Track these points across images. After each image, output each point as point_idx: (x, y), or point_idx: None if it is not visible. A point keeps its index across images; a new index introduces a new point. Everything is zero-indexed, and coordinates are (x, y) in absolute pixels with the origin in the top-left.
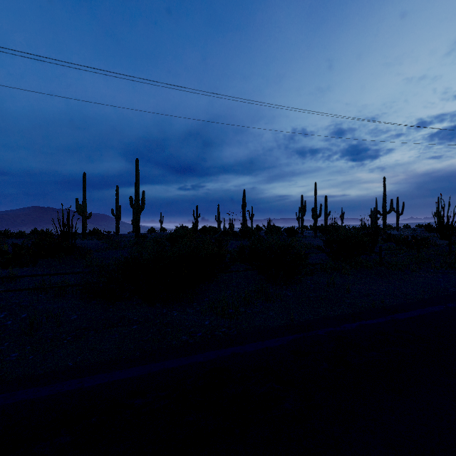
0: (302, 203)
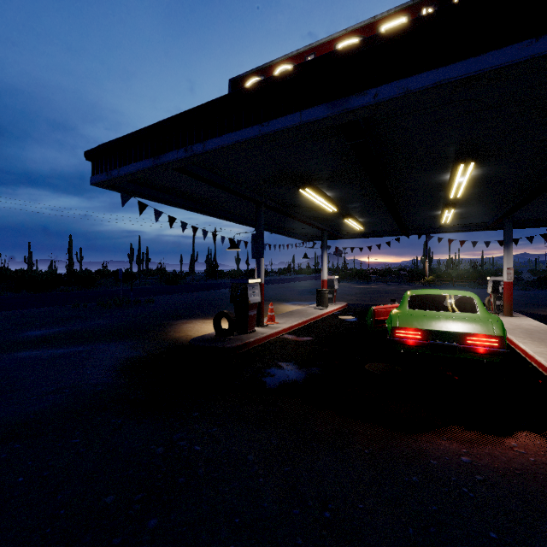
0: (131, 250)
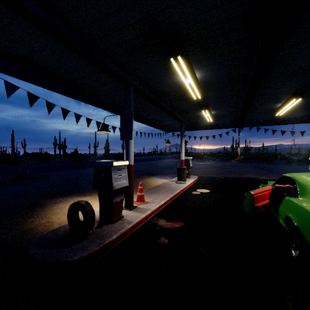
0: (55, 140)
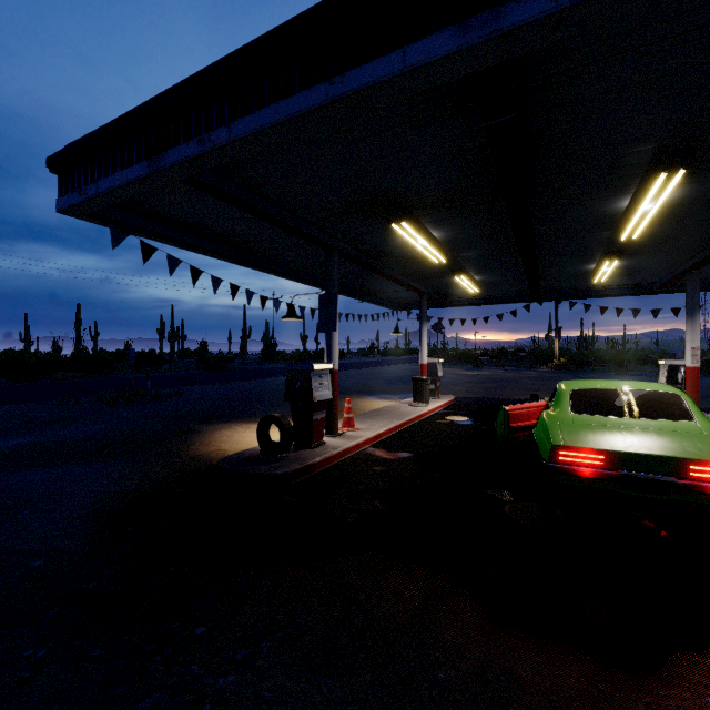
0: (161, 324)
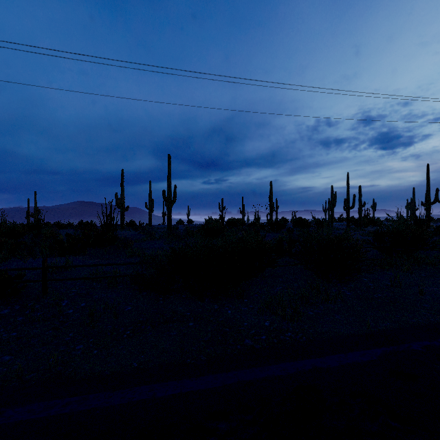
0: (332, 194)
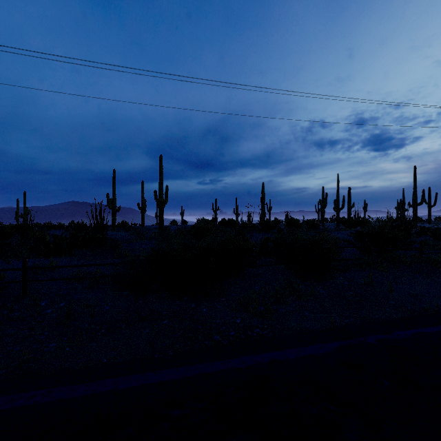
0: (323, 195)
